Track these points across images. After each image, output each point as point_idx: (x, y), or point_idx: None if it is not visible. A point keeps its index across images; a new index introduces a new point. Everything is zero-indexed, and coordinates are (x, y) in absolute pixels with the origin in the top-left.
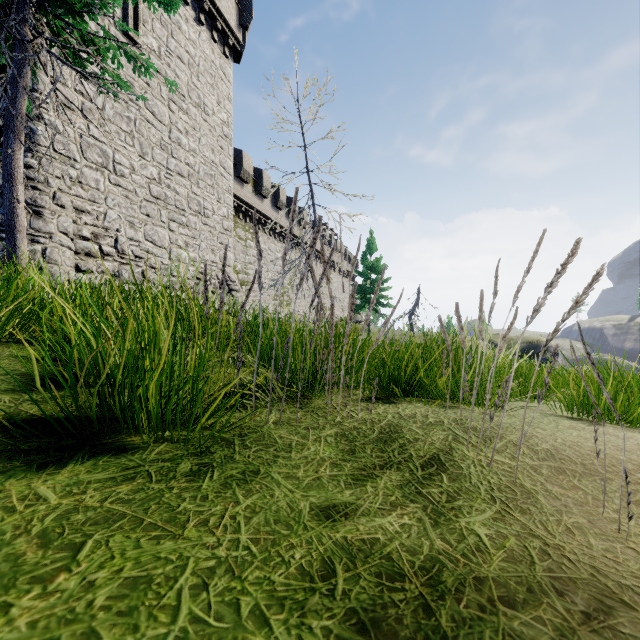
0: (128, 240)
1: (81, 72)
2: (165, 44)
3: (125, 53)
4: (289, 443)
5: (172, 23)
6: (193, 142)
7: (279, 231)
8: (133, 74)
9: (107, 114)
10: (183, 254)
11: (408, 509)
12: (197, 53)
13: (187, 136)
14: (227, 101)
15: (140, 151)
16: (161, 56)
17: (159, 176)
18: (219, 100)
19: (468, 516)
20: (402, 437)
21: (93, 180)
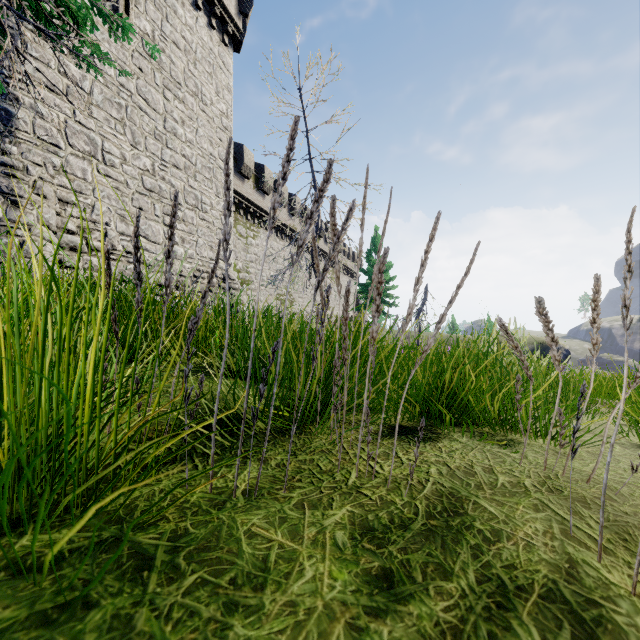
0: (119, 235)
1: (43, 29)
2: (159, 28)
3: (99, 12)
4: (264, 553)
5: (167, 6)
6: (190, 133)
7: (281, 229)
8: (124, 58)
9: (95, 99)
10: (179, 250)
11: None
12: (194, 39)
13: (183, 126)
14: (226, 91)
15: (132, 140)
16: (155, 40)
17: (153, 167)
18: (218, 90)
19: None
20: (469, 526)
21: (79, 169)
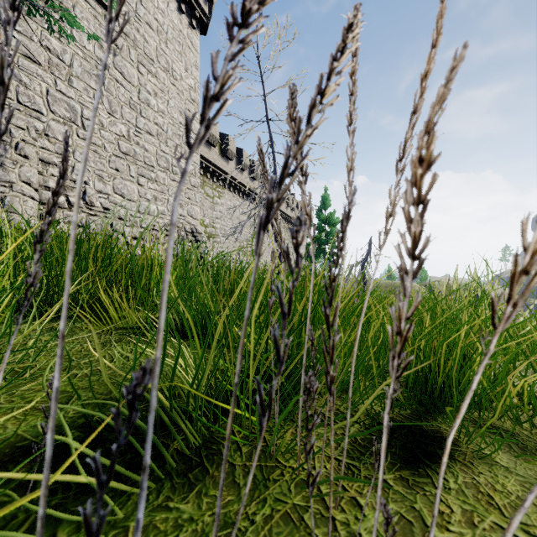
0: (97, 193)
1: None
2: (134, 10)
3: None
4: None
5: None
6: (162, 104)
7: (243, 190)
8: (102, 35)
9: (75, 71)
10: (152, 207)
11: None
12: (165, 21)
13: (156, 98)
14: (194, 68)
15: (109, 109)
16: (130, 21)
17: (128, 133)
18: (187, 67)
19: None
20: None
21: (60, 134)
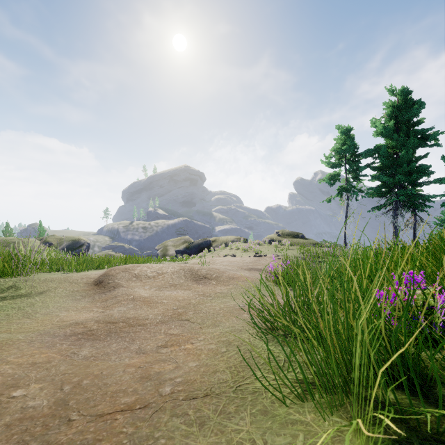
0: None
1: None
2: None
3: None
4: None
5: None
6: None
7: None
8: None
9: None
10: None
11: (5, 293)
12: None
13: None
14: None
15: None
16: None
17: None
18: None
19: (20, 291)
20: None
21: None
